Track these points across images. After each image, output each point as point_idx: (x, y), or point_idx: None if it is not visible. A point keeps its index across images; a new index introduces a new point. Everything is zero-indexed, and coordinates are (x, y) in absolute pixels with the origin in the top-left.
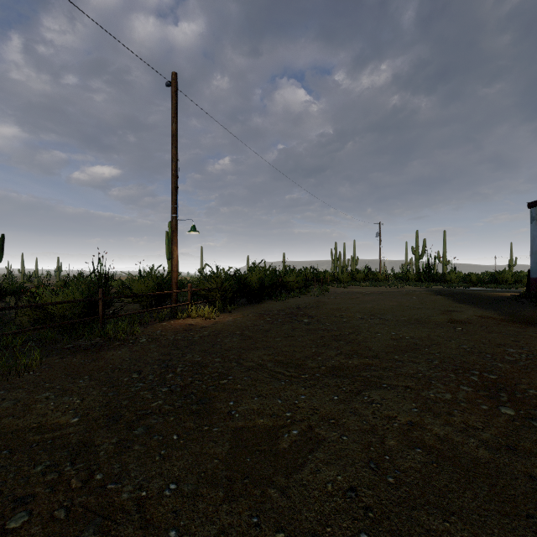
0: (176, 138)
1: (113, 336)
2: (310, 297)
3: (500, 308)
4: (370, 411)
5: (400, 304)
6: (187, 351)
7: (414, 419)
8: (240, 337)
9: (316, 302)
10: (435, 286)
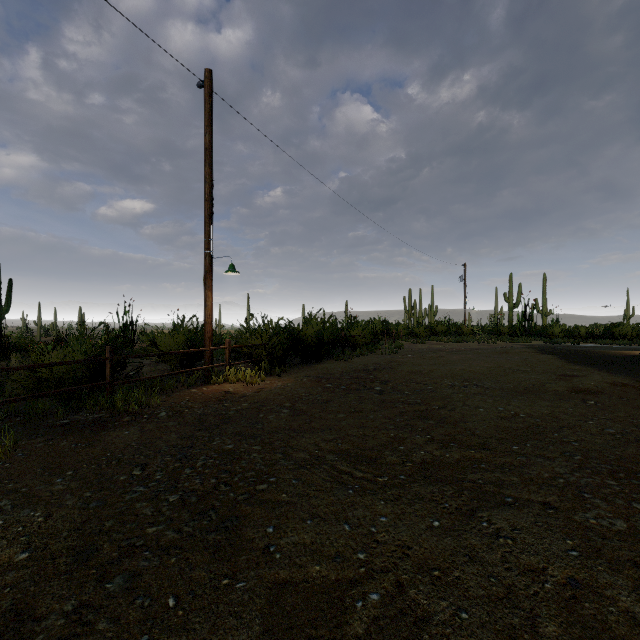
0: (210, 152)
1: (123, 408)
2: (381, 355)
3: (635, 372)
4: (498, 554)
5: (499, 366)
6: (216, 434)
7: (577, 575)
8: (290, 412)
9: (389, 362)
10: (534, 342)
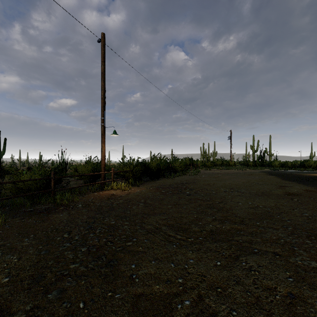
0: (104, 74)
1: (60, 202)
2: (189, 176)
3: (316, 184)
4: (251, 280)
5: (248, 181)
6: (106, 216)
7: (293, 291)
8: (143, 205)
9: (193, 179)
10: (265, 169)
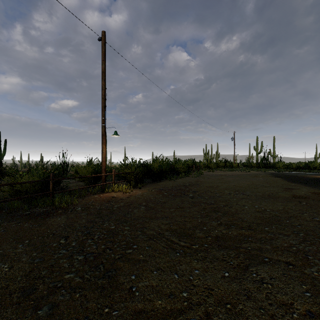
0: (105, 74)
1: (58, 205)
2: (192, 178)
3: None
4: (263, 294)
5: (253, 183)
6: (106, 220)
7: (312, 309)
8: (145, 208)
9: (196, 181)
10: (269, 171)
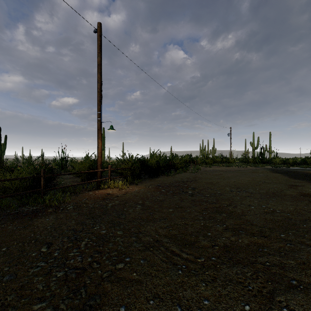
0: (100, 66)
1: (49, 204)
2: (189, 173)
3: None
4: None
5: (254, 180)
6: (97, 221)
7: None
8: (141, 207)
9: (194, 177)
10: (266, 166)
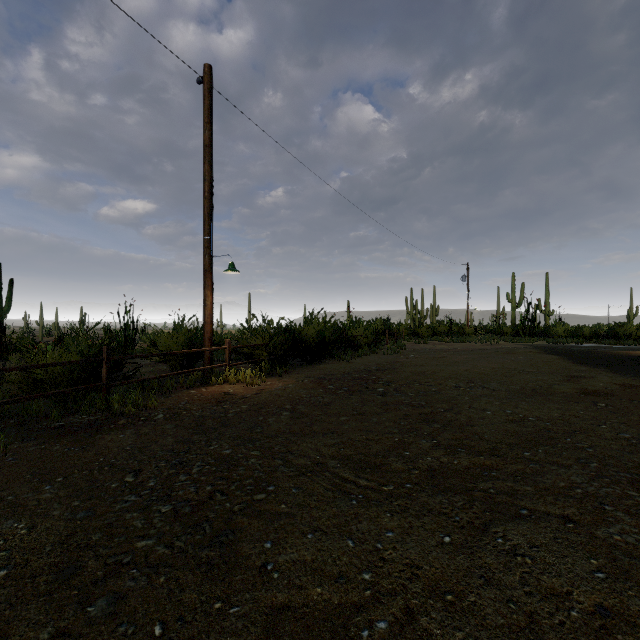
0: (210, 149)
1: (119, 410)
2: (383, 356)
3: None
4: (516, 575)
5: (504, 367)
6: (214, 437)
7: (606, 601)
8: (290, 415)
9: (391, 363)
10: (537, 342)
